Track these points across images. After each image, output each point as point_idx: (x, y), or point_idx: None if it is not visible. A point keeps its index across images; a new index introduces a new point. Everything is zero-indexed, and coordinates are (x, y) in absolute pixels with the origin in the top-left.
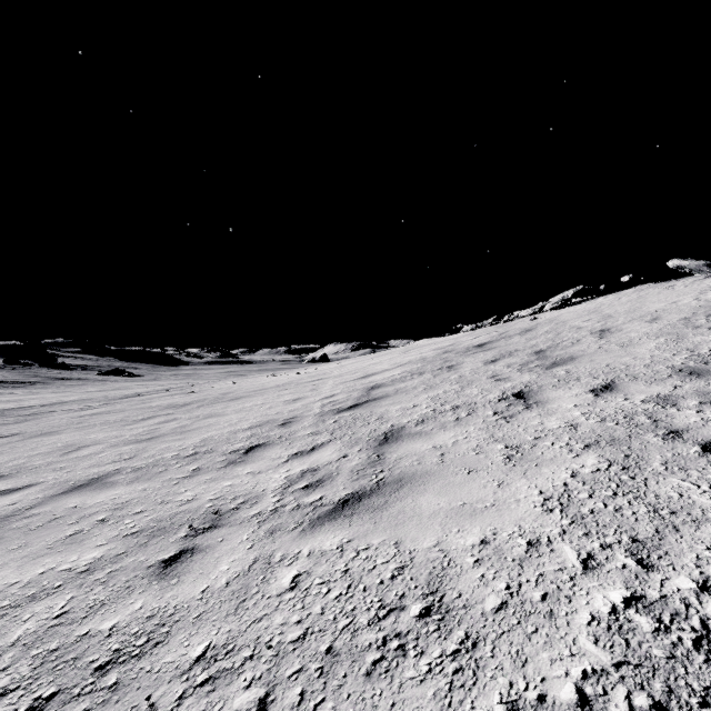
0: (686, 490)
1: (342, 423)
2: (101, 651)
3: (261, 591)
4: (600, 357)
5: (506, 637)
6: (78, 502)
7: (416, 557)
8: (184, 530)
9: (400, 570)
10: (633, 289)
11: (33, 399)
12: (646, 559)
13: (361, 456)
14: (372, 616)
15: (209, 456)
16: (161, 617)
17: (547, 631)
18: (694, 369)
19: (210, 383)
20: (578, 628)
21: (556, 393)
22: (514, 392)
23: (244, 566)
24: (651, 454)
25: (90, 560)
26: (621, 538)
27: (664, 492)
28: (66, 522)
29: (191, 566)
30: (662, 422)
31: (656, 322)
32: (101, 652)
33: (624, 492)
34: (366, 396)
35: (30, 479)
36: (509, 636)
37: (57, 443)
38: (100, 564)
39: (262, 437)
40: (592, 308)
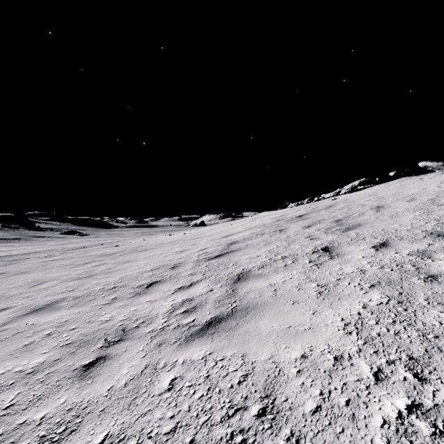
0: (443, 319)
1: (211, 267)
2: (32, 437)
3: (148, 391)
4: (377, 224)
5: (320, 435)
6: (34, 321)
7: (256, 367)
8: (101, 342)
9: (245, 377)
10: (397, 180)
11: (18, 249)
12: (420, 373)
13: (222, 290)
14: (224, 414)
15: (123, 289)
16: (77, 409)
17: (351, 432)
18: (441, 232)
19: (129, 240)
20: (374, 430)
21: (349, 248)
22: (322, 247)
23: (138, 370)
24: (417, 292)
25: (36, 364)
26: (401, 356)
27: (429, 321)
28: (24, 335)
29: (103, 369)
30: (422, 269)
31: (413, 201)
32: (32, 438)
33: (401, 320)
34: (226, 249)
35: (7, 304)
36: (323, 434)
37: (27, 279)
38: (42, 367)
39: (159, 276)
40: (371, 192)
